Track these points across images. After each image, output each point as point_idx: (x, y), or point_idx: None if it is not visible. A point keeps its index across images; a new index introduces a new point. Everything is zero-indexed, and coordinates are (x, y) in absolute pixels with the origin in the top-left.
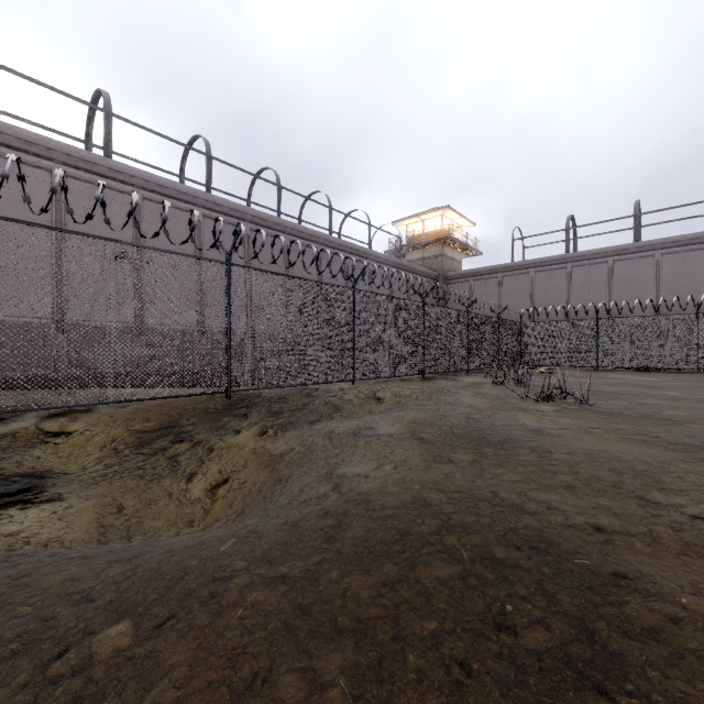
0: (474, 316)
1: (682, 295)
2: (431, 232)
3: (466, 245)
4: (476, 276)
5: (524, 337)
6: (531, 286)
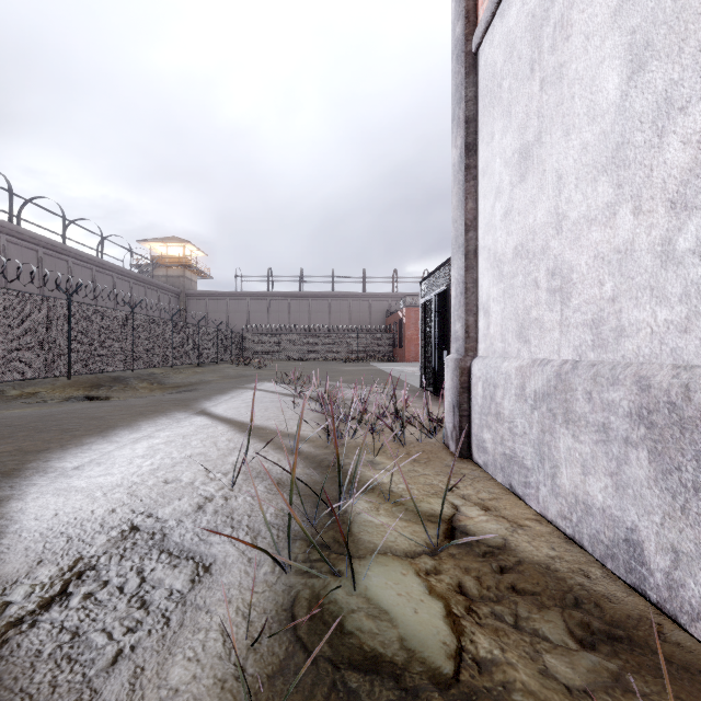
0: (220, 330)
1: (319, 322)
2: (175, 257)
3: (203, 272)
4: (211, 297)
5: (245, 342)
6: (248, 308)
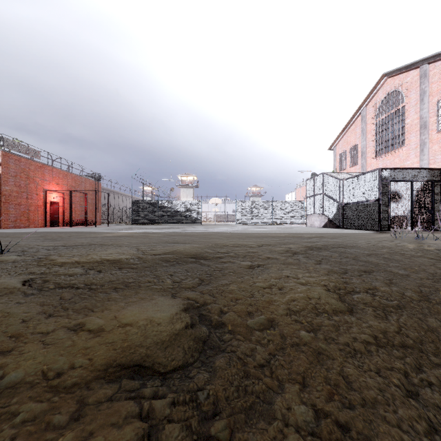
0: None
1: None
2: None
3: None
4: None
5: None
6: None
